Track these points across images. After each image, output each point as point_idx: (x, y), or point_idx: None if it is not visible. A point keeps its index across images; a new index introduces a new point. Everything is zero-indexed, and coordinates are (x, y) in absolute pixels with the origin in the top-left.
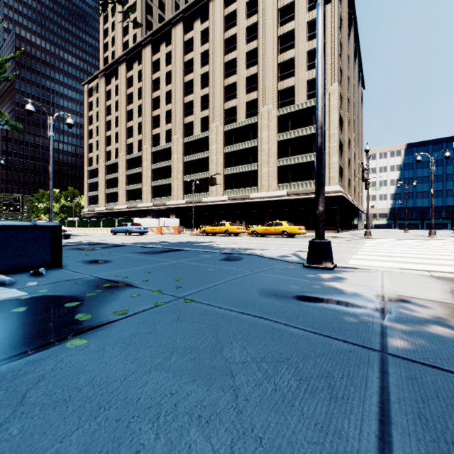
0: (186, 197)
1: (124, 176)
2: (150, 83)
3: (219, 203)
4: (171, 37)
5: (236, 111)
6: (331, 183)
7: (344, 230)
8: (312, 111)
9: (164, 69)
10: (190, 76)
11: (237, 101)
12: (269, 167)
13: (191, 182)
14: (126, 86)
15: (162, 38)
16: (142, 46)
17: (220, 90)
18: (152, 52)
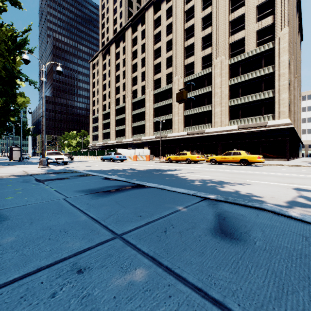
0: (155, 134)
1: (114, 120)
2: (131, 54)
3: (180, 137)
4: (145, 19)
5: (193, 65)
6: (281, 117)
7: (291, 158)
8: (261, 56)
9: (140, 42)
10: (158, 44)
11: (194, 58)
12: (222, 107)
13: (159, 122)
14: (115, 59)
15: (139, 21)
16: (125, 29)
17: (181, 51)
18: (132, 32)
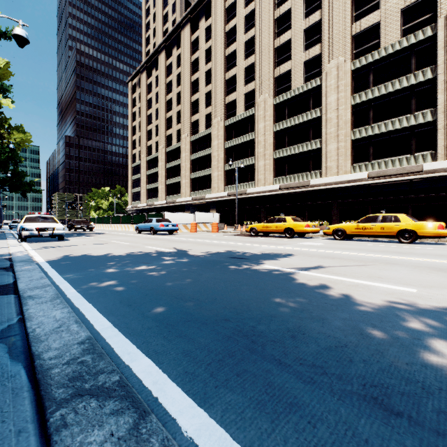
0: (227, 189)
1: (163, 170)
2: (189, 65)
3: (268, 193)
4: (211, 9)
5: (290, 76)
6: None
7: None
8: (410, 51)
9: (203, 46)
10: (232, 47)
11: (291, 64)
12: (339, 142)
13: (233, 171)
14: (165, 74)
15: (202, 13)
16: (180, 27)
17: (269, 54)
18: (191, 31)
